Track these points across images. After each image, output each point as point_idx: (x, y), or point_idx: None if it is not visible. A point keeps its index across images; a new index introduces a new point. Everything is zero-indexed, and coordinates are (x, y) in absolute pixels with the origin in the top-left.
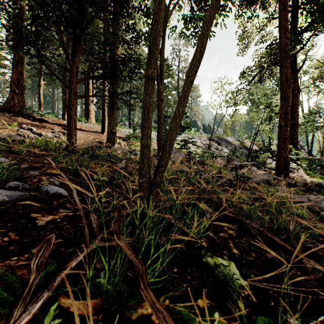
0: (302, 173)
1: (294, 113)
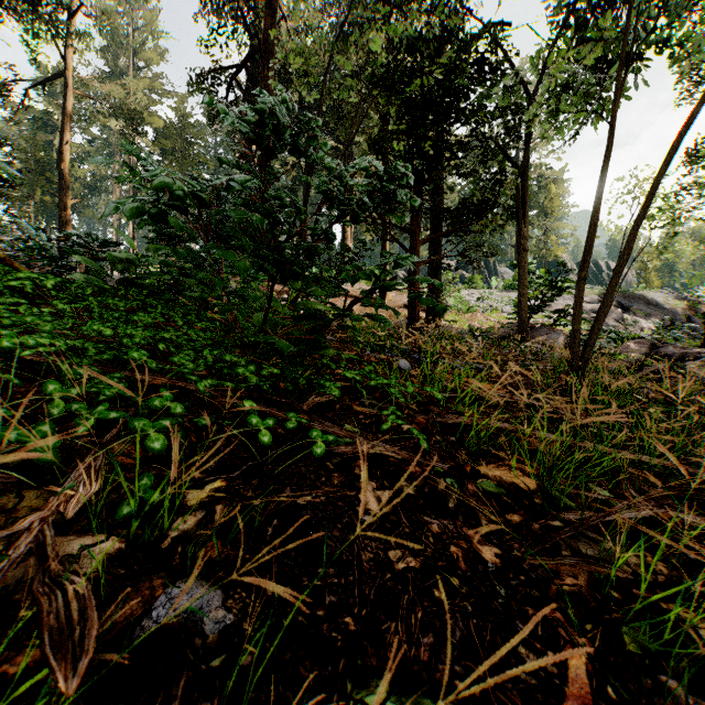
0: None
1: None
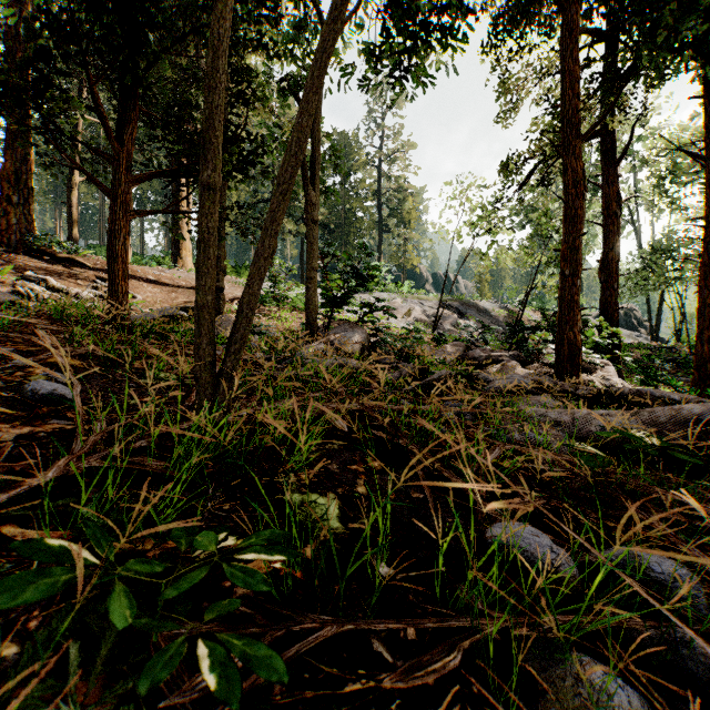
0: (612, 373)
1: (611, 249)
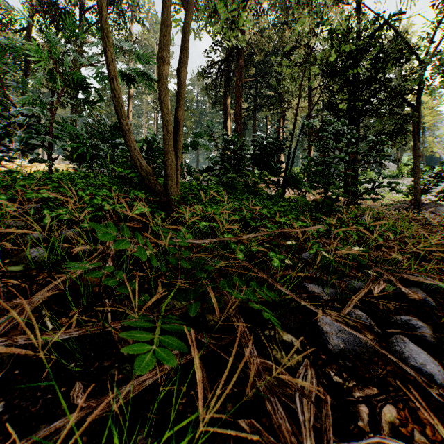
0: None
1: None
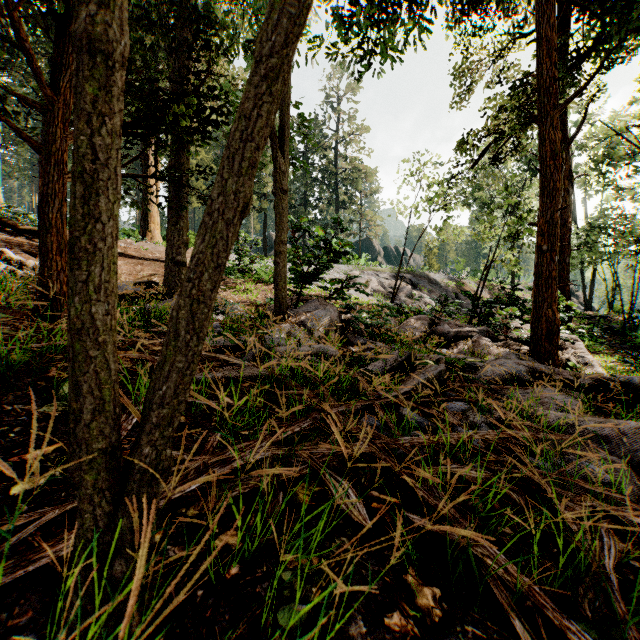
0: (584, 350)
1: (563, 225)
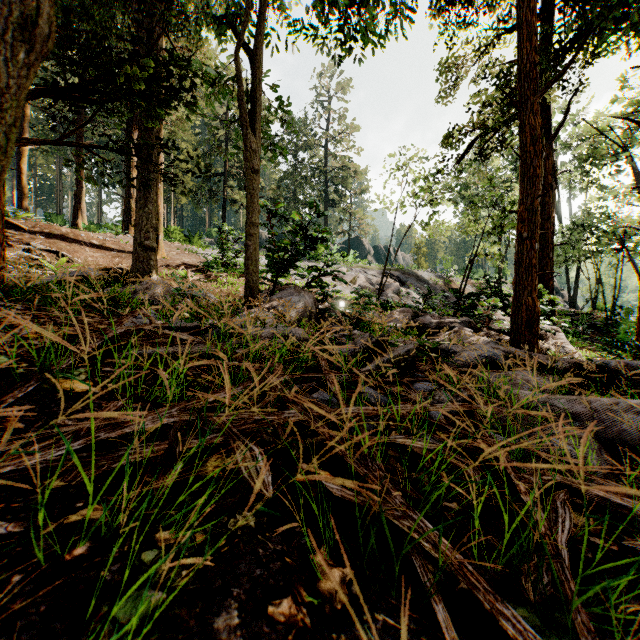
0: (565, 340)
1: (547, 220)
